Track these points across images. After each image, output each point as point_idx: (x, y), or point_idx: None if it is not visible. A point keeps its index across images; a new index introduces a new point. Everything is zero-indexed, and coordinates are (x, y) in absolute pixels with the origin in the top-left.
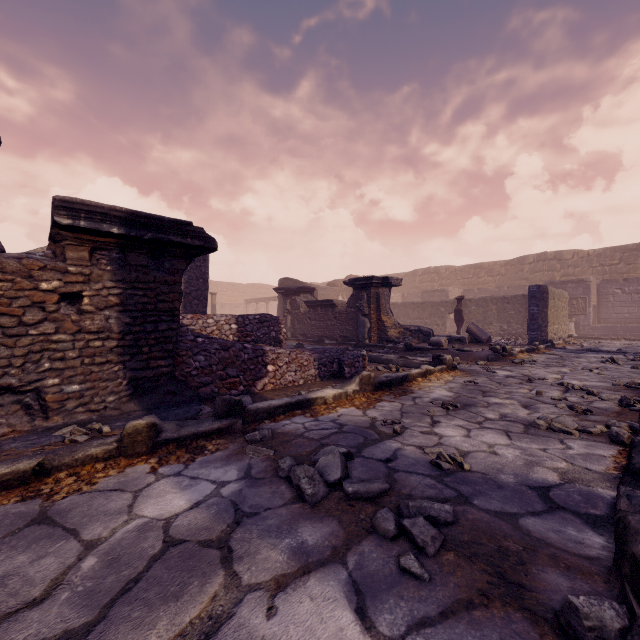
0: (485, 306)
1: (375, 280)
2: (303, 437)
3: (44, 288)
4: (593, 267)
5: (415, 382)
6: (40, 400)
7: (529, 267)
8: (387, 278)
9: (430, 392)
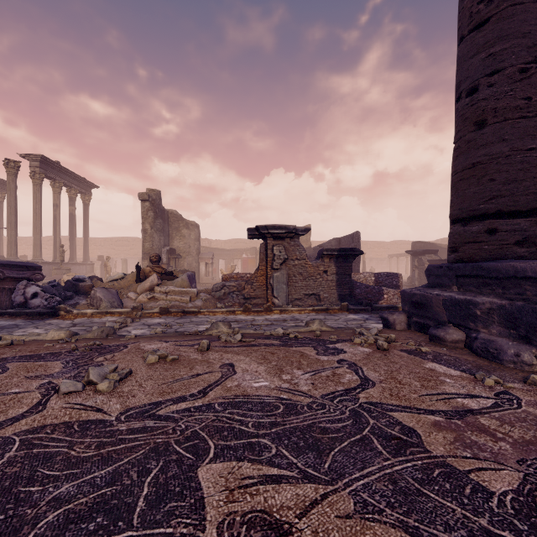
0: None
1: None
2: None
3: (320, 270)
4: None
5: None
6: (319, 297)
7: None
8: None
9: None
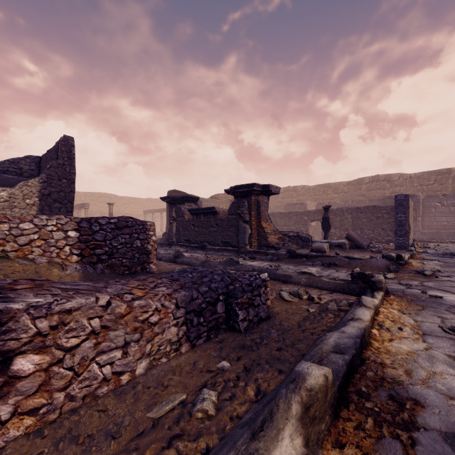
0: (342, 215)
1: (256, 187)
2: None
3: None
4: (414, 186)
5: (376, 343)
6: None
7: (366, 186)
8: (267, 186)
9: (449, 393)
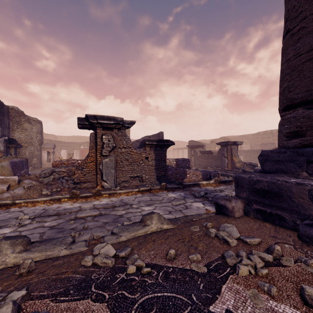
0: None
1: (229, 143)
2: (196, 190)
3: (143, 156)
4: None
5: None
6: (142, 179)
7: None
8: (235, 142)
9: None
